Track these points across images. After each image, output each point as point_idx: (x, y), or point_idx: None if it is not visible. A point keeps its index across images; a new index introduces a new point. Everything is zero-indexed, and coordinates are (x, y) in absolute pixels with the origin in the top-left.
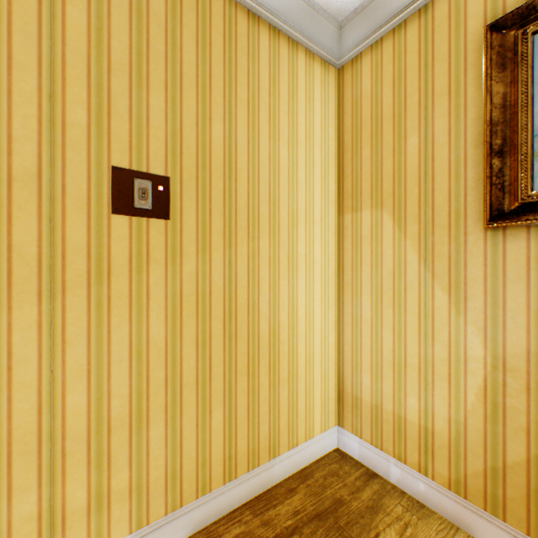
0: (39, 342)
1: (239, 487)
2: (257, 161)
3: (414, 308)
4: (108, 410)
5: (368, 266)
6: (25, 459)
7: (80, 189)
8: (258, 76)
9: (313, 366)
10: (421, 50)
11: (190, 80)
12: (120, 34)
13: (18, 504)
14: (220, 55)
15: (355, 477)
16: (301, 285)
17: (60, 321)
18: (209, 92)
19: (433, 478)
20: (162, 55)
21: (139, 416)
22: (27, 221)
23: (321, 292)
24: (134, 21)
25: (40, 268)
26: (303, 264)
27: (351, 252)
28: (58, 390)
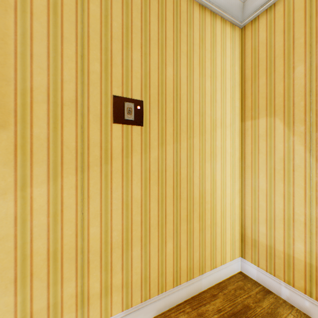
0: (76, 196)
1: (182, 290)
2: (192, 89)
3: (301, 182)
4: (110, 238)
5: (264, 155)
6: (69, 262)
7: (96, 109)
8: (193, 37)
9: (225, 218)
10: (306, 7)
11: (154, 42)
12: (117, 17)
13: (66, 287)
14: (171, 26)
15: (255, 292)
16: (218, 166)
17: (86, 185)
18: (165, 48)
19: (316, 299)
20: (139, 28)
21: (127, 242)
22: (70, 128)
23: (230, 171)
24: (124, 9)
25: (77, 154)
26: (219, 153)
27: (251, 146)
28: (85, 224)
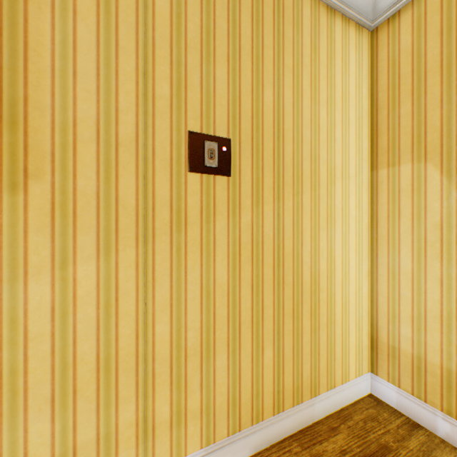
0: (137, 279)
1: (286, 419)
2: (300, 122)
3: None
4: (184, 340)
5: (408, 219)
6: (127, 375)
7: (164, 151)
8: (301, 44)
9: (348, 314)
10: None
11: (246, 52)
12: (193, 16)
13: (122, 412)
14: (270, 28)
15: (396, 425)
16: (337, 237)
17: (151, 262)
18: (261, 62)
19: None
20: (225, 32)
21: (208, 347)
22: (128, 178)
23: (355, 245)
24: (203, 5)
25: (137, 217)
26: (339, 217)
27: (387, 206)
28: (149, 320)
